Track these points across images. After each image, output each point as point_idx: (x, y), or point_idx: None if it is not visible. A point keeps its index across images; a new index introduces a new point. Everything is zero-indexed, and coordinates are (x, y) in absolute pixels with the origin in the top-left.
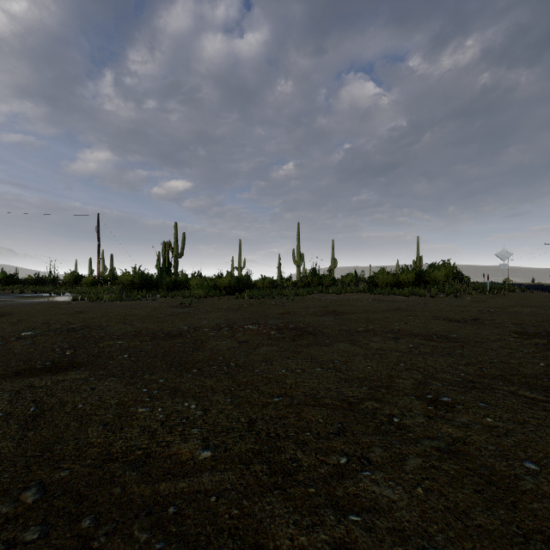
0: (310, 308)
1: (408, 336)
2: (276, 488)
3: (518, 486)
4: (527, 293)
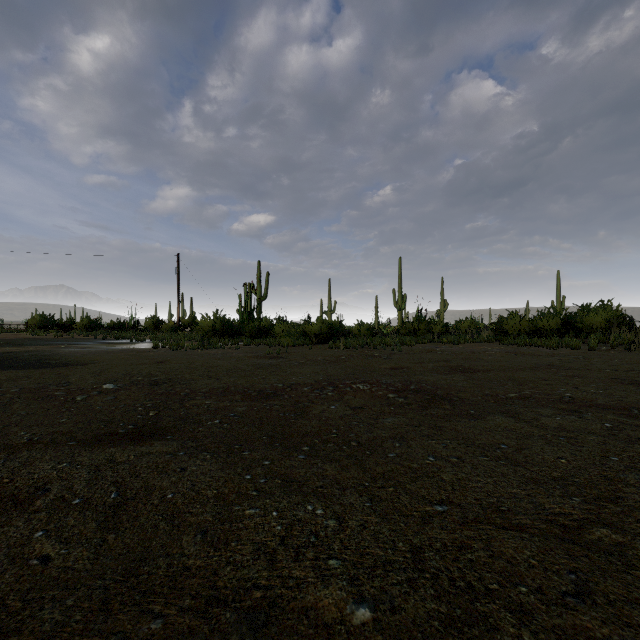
0: (427, 363)
1: (592, 408)
2: None
3: None
4: None
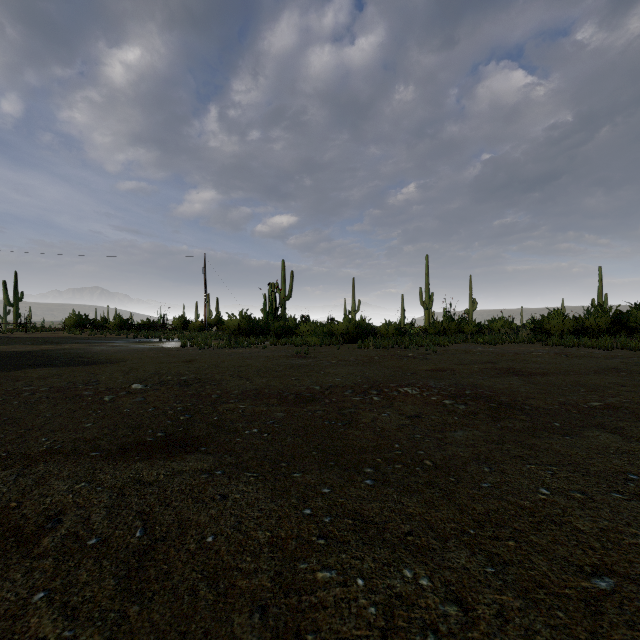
0: (471, 364)
1: None
2: None
3: None
4: None
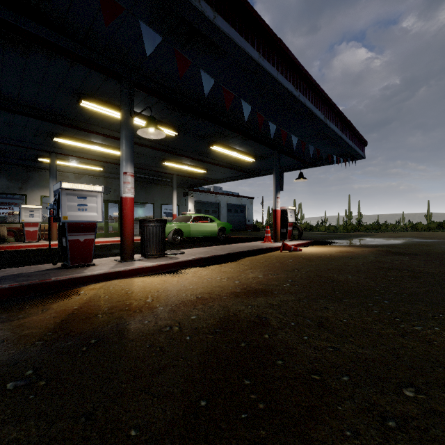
0: None
1: None
2: None
3: None
4: None
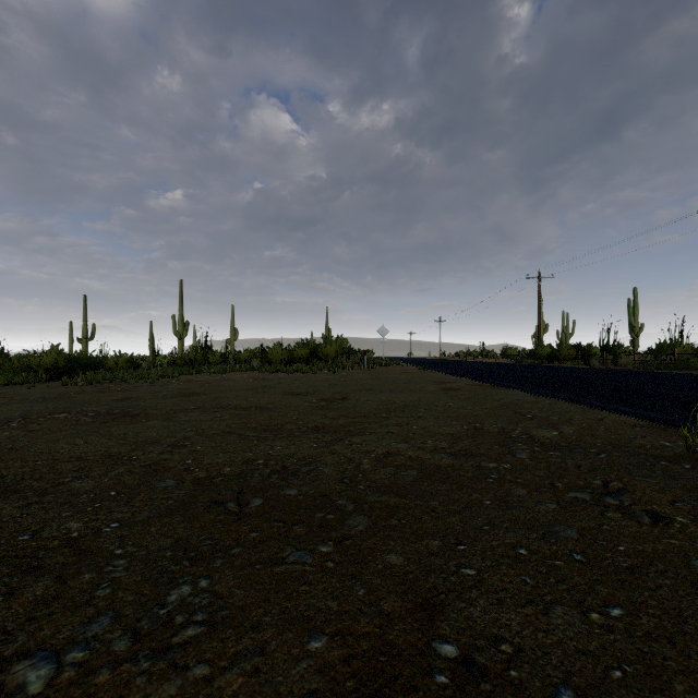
0: (164, 392)
1: (231, 409)
2: (2, 498)
3: (170, 470)
4: (398, 367)
